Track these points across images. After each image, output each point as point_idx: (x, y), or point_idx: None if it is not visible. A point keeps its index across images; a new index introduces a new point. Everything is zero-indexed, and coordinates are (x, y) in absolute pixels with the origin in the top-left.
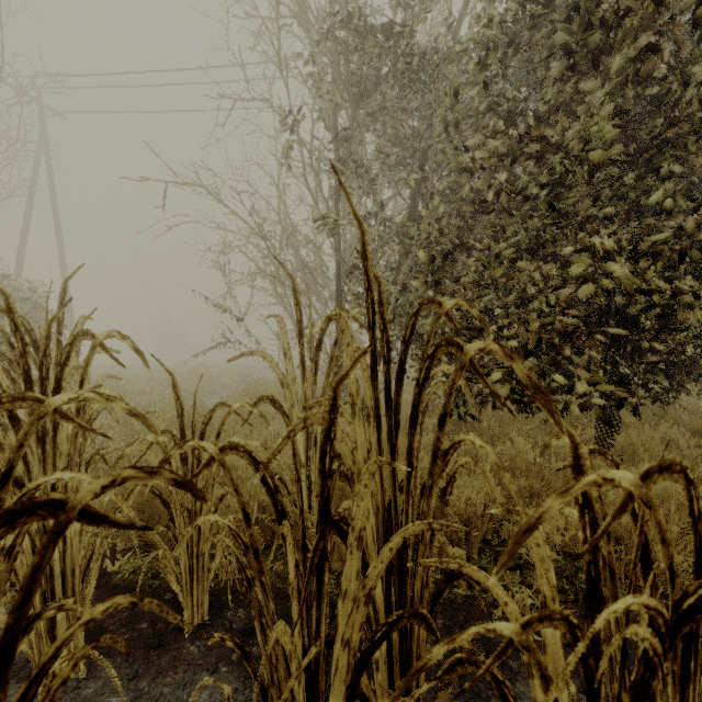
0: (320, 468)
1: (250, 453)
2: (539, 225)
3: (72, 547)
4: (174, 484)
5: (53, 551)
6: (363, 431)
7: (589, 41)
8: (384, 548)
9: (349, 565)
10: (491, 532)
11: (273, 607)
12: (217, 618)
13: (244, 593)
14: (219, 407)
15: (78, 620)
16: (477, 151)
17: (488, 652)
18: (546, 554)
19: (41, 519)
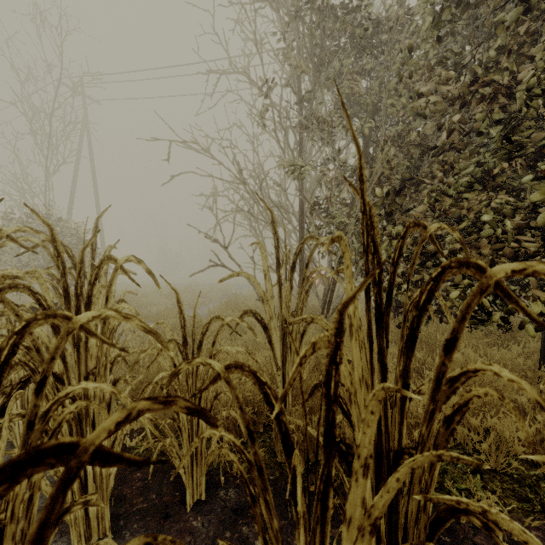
0: (325, 392)
1: (255, 373)
2: (488, 159)
3: None
4: (188, 412)
5: (63, 502)
6: (358, 351)
7: None
8: (391, 478)
9: (354, 492)
10: None
11: (277, 525)
12: (212, 495)
13: (233, 475)
14: (214, 320)
15: None
16: (431, 96)
17: None
18: None
19: (49, 468)
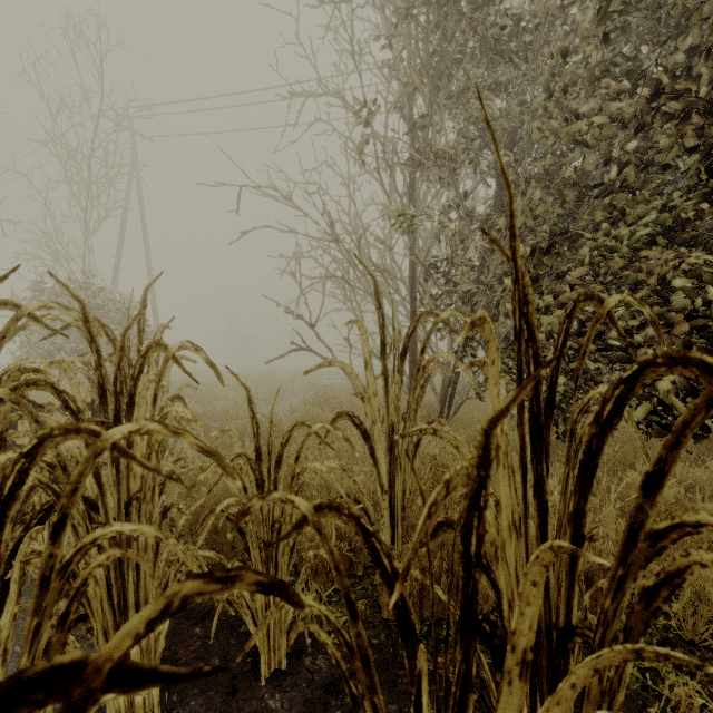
0: (463, 551)
1: (357, 519)
2: (678, 201)
3: (146, 578)
4: (260, 590)
5: None
6: (507, 485)
7: None
8: (564, 683)
9: (507, 701)
10: None
11: None
12: (295, 664)
13: None
14: (298, 427)
15: None
16: (595, 116)
17: None
18: None
19: (35, 708)
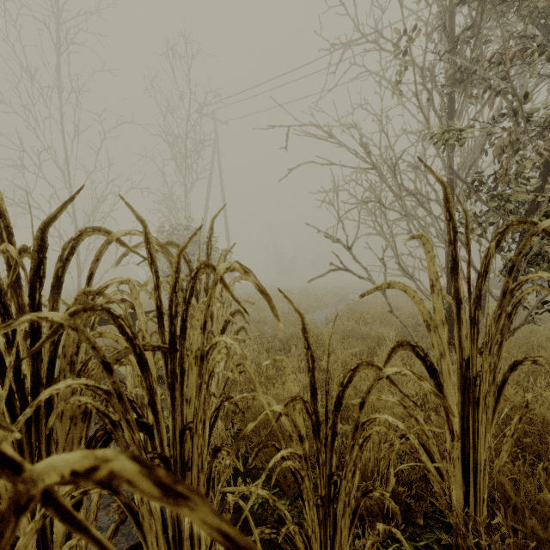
0: None
1: None
2: None
3: None
4: None
5: None
6: None
7: None
8: None
9: None
10: None
11: None
12: None
13: None
14: (363, 366)
15: None
16: None
17: None
18: None
19: None
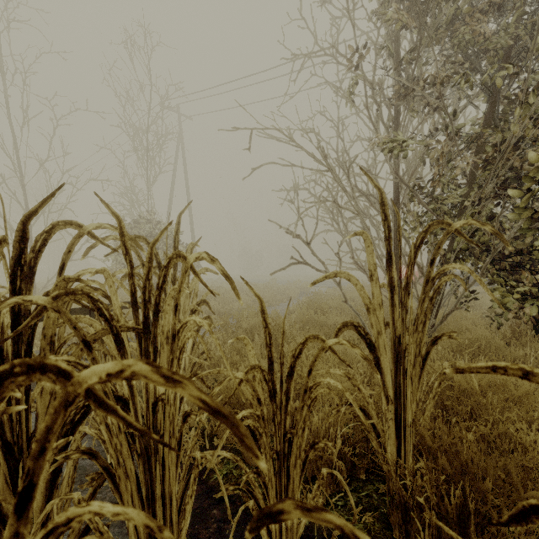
0: None
1: None
2: None
3: (170, 475)
4: None
5: None
6: None
7: None
8: None
9: None
10: None
11: None
12: None
13: None
14: (311, 340)
15: None
16: None
17: None
18: None
19: None
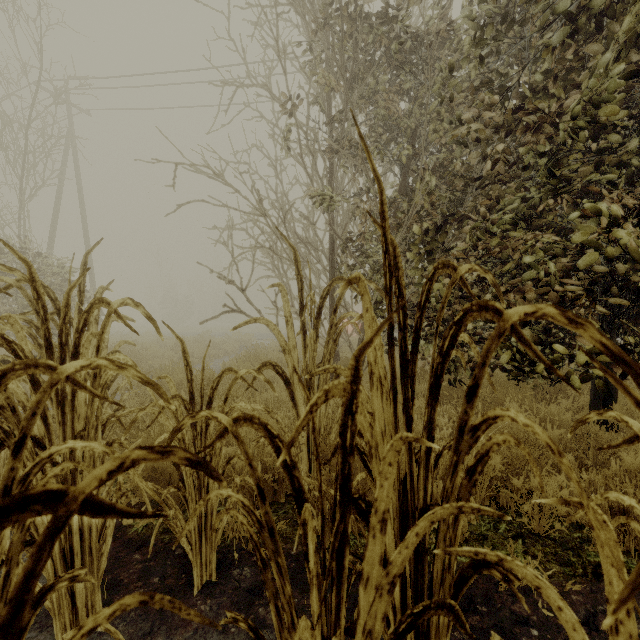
0: (341, 444)
1: (265, 426)
2: (534, 194)
3: None
4: (188, 464)
5: (50, 551)
6: (380, 402)
7: (593, 4)
8: (410, 533)
9: (371, 549)
10: (488, 498)
11: (289, 590)
12: (224, 575)
13: (249, 552)
14: (227, 373)
15: (80, 630)
16: (473, 123)
17: (497, 626)
18: (619, 557)
19: (35, 515)
